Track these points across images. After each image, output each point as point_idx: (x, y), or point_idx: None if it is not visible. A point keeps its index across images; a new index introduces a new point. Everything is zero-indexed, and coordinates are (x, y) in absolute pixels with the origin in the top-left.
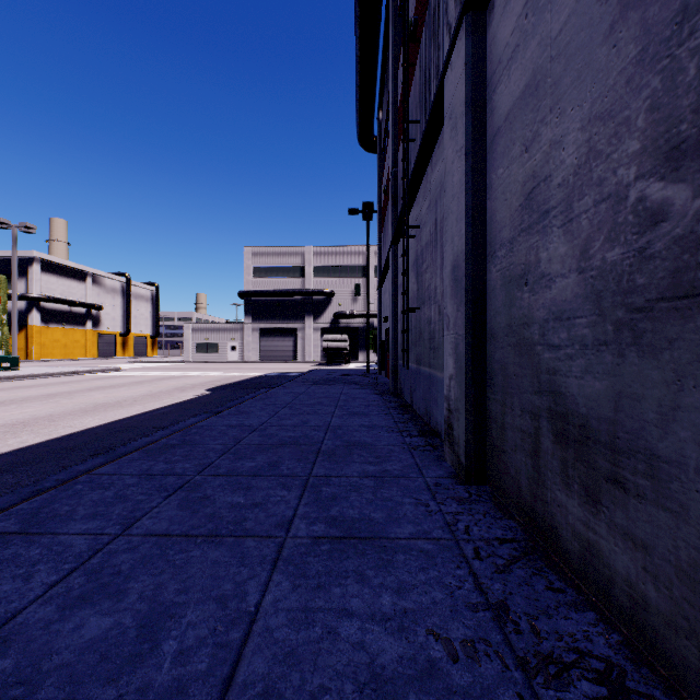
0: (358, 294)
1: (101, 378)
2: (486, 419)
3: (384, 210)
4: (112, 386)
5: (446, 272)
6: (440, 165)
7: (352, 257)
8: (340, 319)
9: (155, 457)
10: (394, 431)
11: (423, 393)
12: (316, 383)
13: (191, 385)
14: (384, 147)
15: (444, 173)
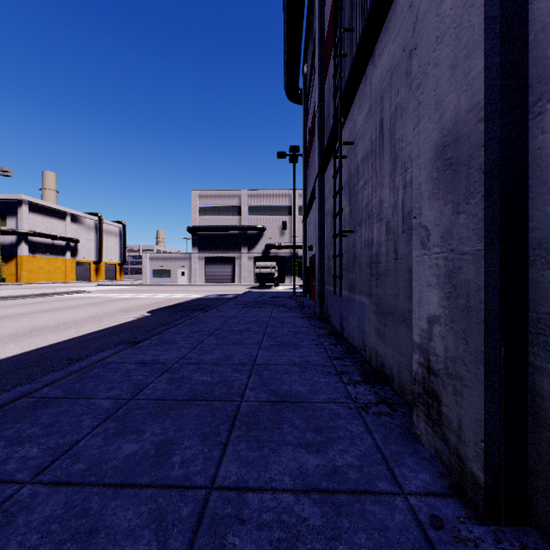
0: (285, 229)
1: (62, 300)
2: (526, 405)
3: (308, 151)
4: (65, 308)
5: (420, 163)
6: (389, 49)
7: (280, 199)
8: (270, 250)
9: (4, 429)
10: (331, 373)
11: (359, 323)
12: (247, 305)
13: (137, 307)
14: (308, 96)
15: (414, 22)
